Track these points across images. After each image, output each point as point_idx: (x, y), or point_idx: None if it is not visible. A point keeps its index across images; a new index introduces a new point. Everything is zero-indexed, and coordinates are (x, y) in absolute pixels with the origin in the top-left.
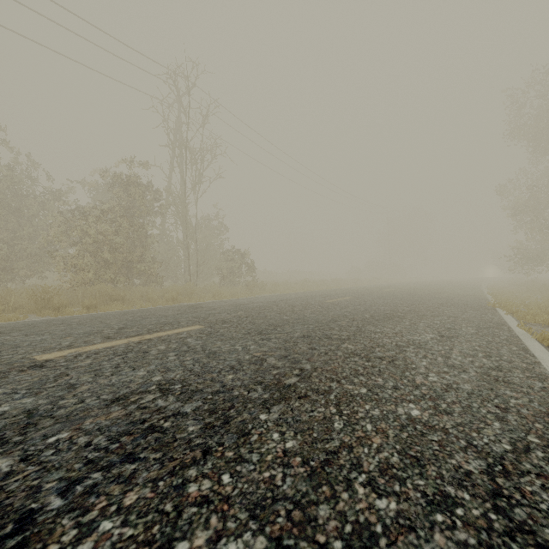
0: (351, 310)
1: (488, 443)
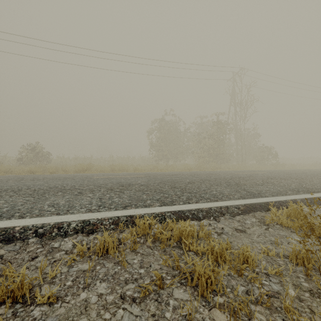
0: None
1: None
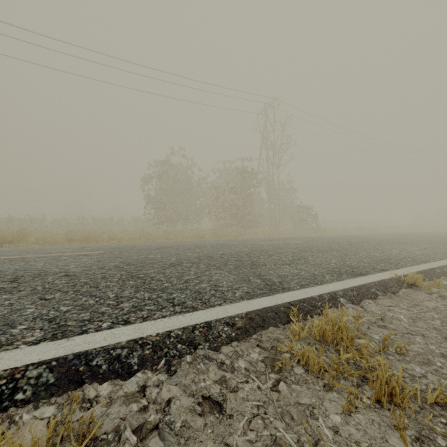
0: (382, 240)
1: (392, 258)
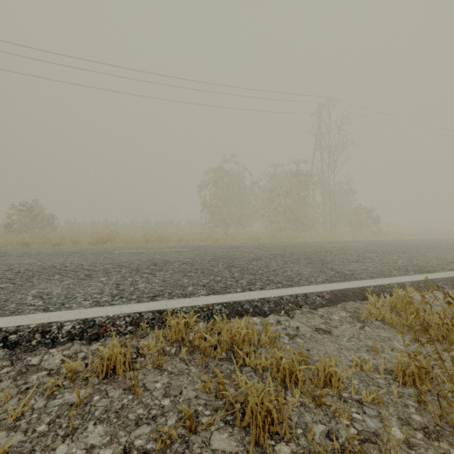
0: None
1: None
